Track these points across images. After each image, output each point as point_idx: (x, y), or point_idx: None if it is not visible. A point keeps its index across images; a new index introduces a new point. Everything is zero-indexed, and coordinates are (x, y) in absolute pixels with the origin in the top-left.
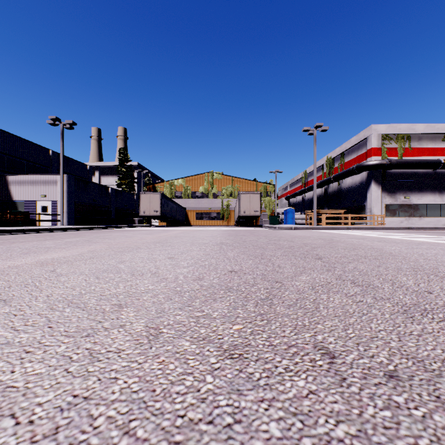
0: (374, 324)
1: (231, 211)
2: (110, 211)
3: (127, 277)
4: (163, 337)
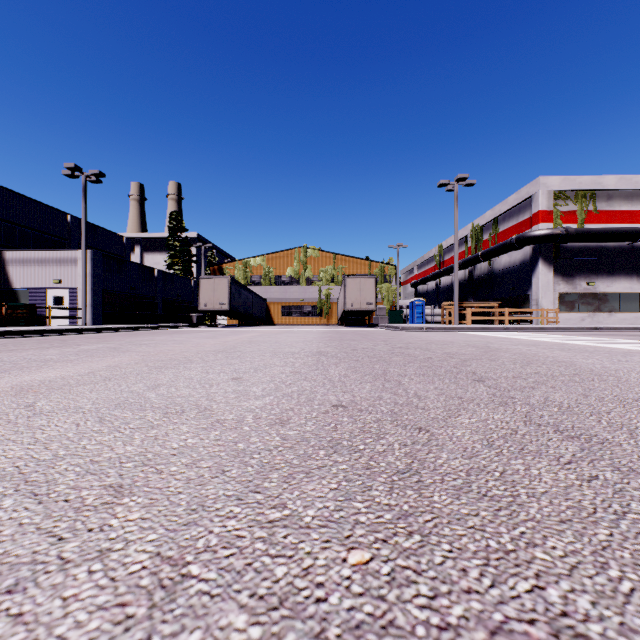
0: None
1: (332, 303)
2: (155, 303)
3: (154, 419)
4: (185, 595)
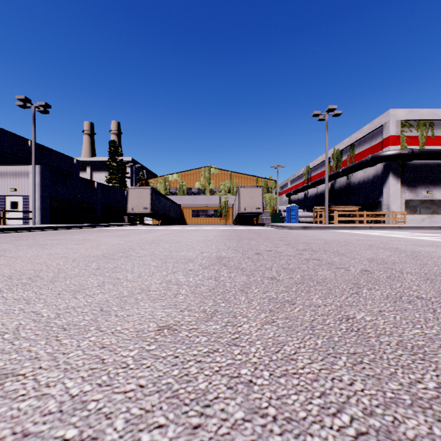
0: None
1: (229, 208)
2: (94, 207)
3: None
4: None
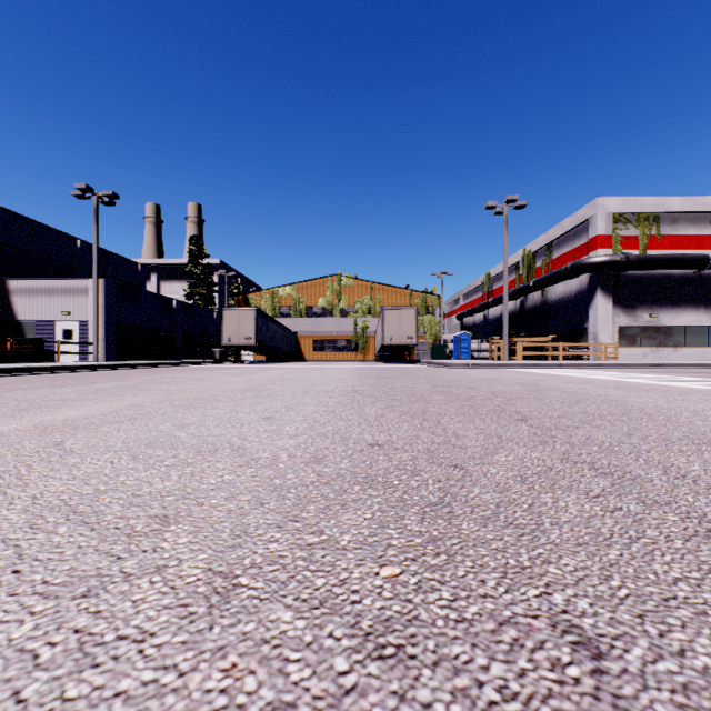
0: (659, 564)
1: (369, 337)
2: (174, 337)
3: (188, 457)
4: (238, 598)
